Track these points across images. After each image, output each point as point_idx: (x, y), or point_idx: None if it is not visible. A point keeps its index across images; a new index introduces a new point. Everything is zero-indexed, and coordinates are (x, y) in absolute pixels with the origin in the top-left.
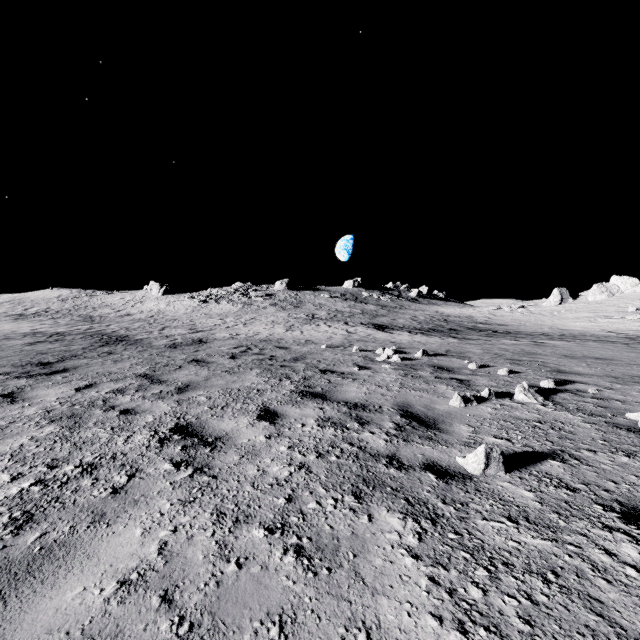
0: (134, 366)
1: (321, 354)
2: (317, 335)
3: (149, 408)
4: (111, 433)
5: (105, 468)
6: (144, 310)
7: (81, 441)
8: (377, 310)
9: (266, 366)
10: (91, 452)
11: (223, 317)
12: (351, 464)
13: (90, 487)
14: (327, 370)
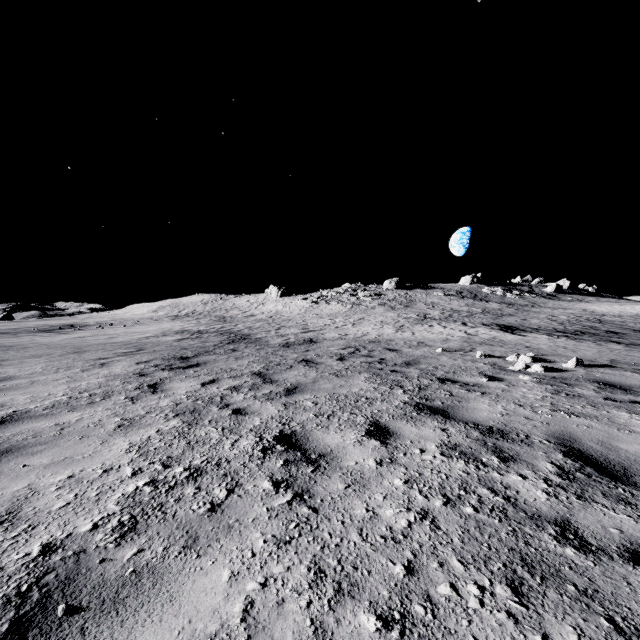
0: (251, 364)
1: (437, 359)
2: (430, 337)
3: (258, 409)
4: (221, 434)
5: (209, 476)
6: (265, 311)
7: (195, 440)
8: (502, 309)
9: (375, 370)
10: (200, 454)
11: (333, 317)
12: (497, 525)
13: (191, 498)
14: (446, 379)
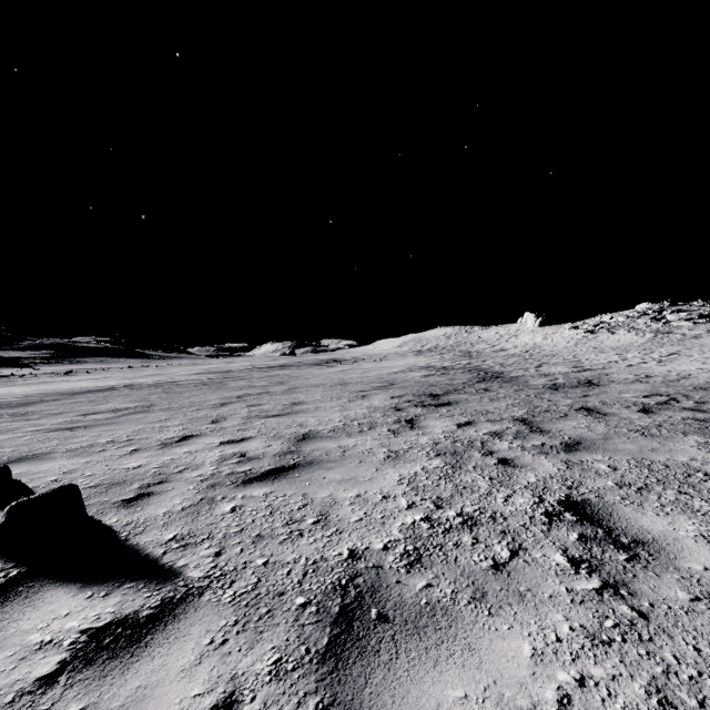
0: (510, 407)
1: None
2: None
3: (529, 463)
4: (489, 484)
5: (484, 528)
6: (518, 345)
7: (461, 485)
8: None
9: None
10: (470, 502)
11: (620, 351)
12: None
13: (470, 547)
14: None
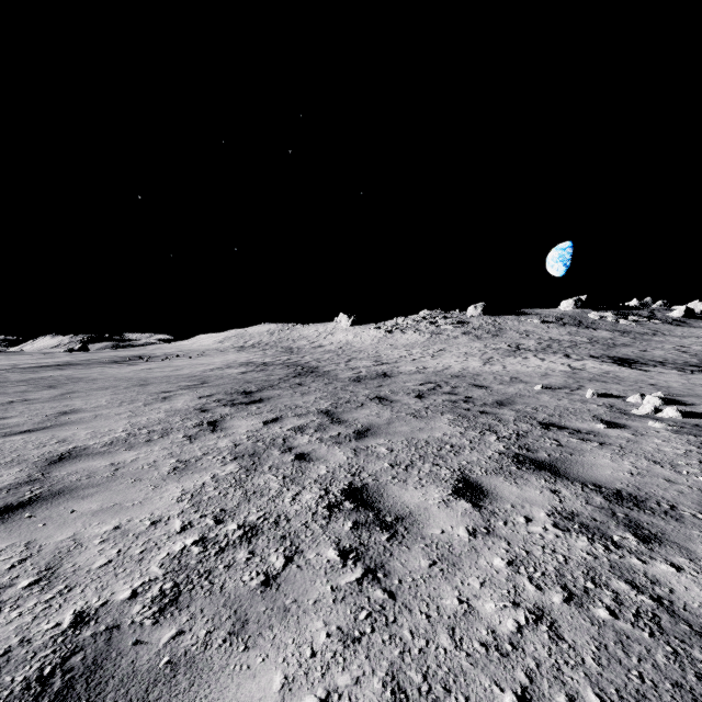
0: (318, 400)
1: (536, 398)
2: (526, 371)
3: (324, 455)
4: (281, 484)
5: (265, 537)
6: (334, 341)
7: (252, 490)
8: (614, 338)
9: (461, 411)
10: (257, 508)
11: (409, 348)
12: (648, 642)
13: (243, 565)
14: (550, 424)
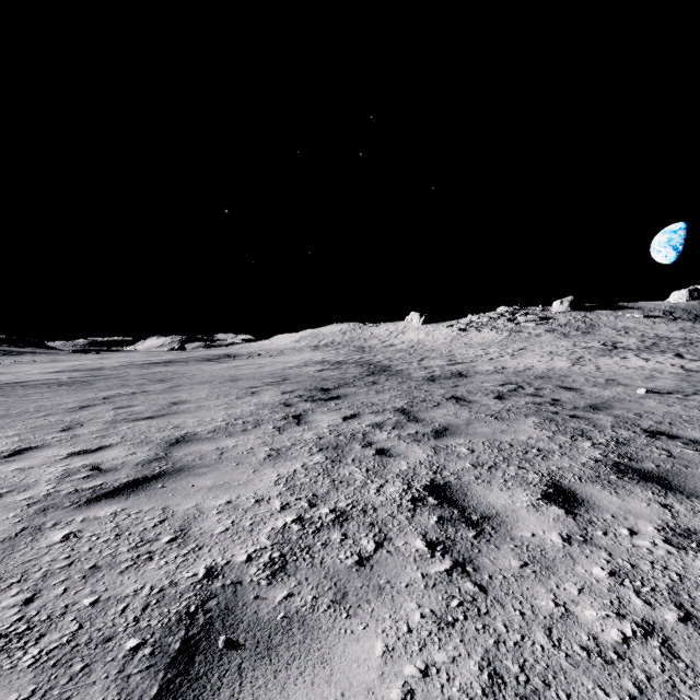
0: (393, 399)
1: (639, 403)
2: (625, 372)
3: (403, 452)
4: (365, 476)
5: (355, 522)
6: (405, 340)
7: (339, 479)
8: None
9: (547, 414)
10: (345, 496)
11: (485, 347)
12: None
13: (338, 544)
14: (658, 432)
